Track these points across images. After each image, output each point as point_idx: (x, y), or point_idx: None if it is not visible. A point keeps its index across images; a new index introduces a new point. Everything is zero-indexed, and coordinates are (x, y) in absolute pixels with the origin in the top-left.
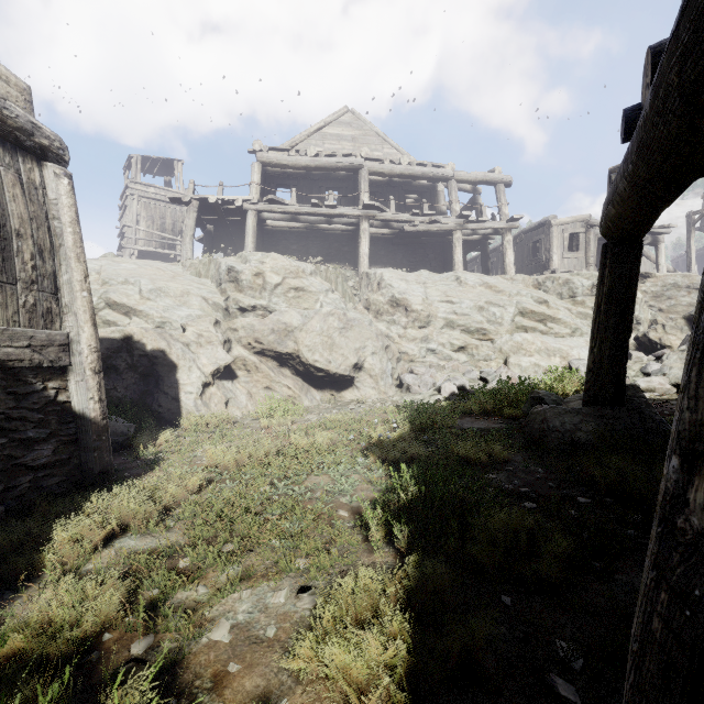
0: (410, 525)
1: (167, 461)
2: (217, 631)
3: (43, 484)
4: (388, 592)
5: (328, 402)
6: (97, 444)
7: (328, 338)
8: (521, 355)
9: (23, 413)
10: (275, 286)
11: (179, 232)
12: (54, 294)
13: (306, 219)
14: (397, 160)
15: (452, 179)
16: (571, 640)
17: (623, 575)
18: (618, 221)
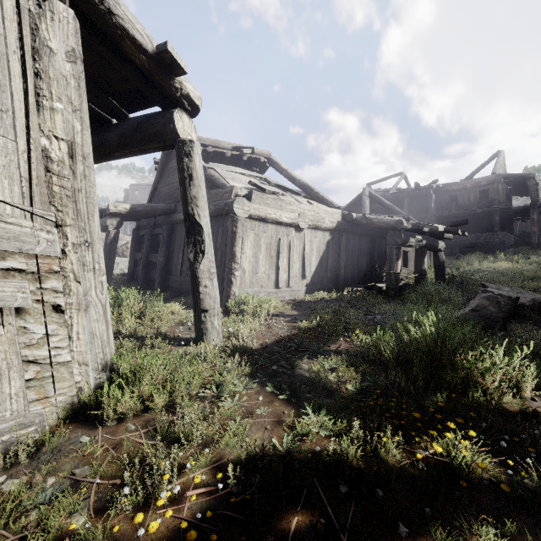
0: None
1: None
2: None
3: None
4: None
5: None
6: None
7: None
8: None
9: None
10: None
11: None
12: None
13: None
14: None
15: None
16: None
17: None
18: None
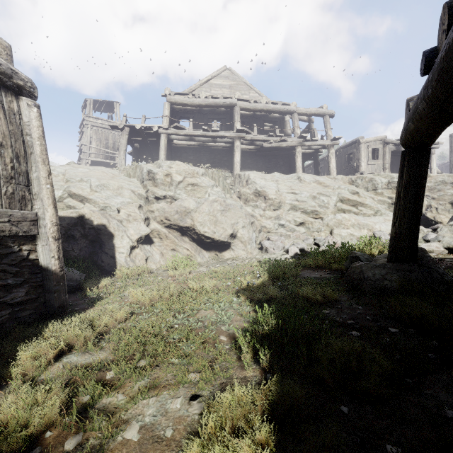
0: (271, 349)
1: (105, 299)
2: (129, 432)
3: (18, 315)
4: (256, 403)
5: (213, 259)
6: (56, 288)
7: (213, 217)
8: (341, 228)
9: (4, 267)
10: (178, 183)
11: (117, 149)
12: (27, 186)
13: (199, 139)
14: (259, 100)
15: (295, 113)
16: (397, 445)
17: (430, 390)
18: (415, 134)
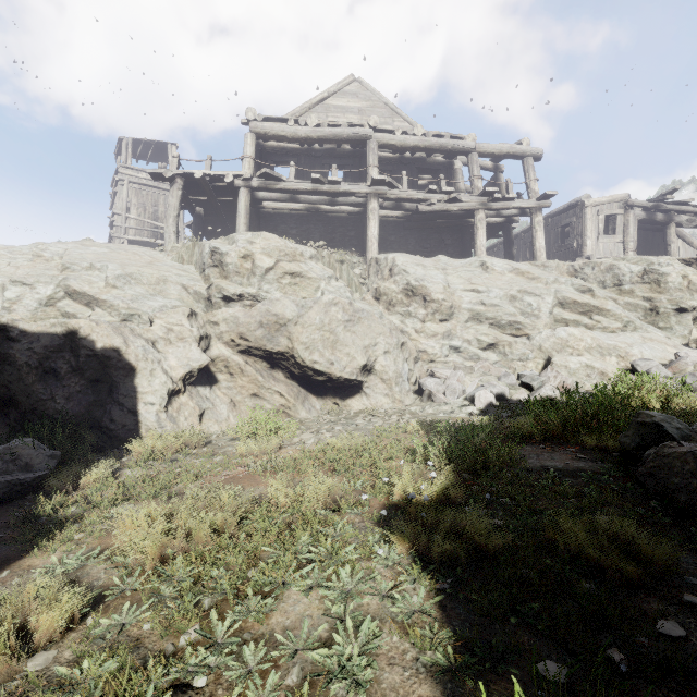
0: None
1: (72, 525)
2: None
3: None
4: None
5: (330, 412)
6: None
7: (330, 333)
8: (568, 354)
9: None
10: (266, 270)
11: None
12: None
13: (306, 199)
14: (411, 130)
15: (474, 152)
16: None
17: None
18: None
